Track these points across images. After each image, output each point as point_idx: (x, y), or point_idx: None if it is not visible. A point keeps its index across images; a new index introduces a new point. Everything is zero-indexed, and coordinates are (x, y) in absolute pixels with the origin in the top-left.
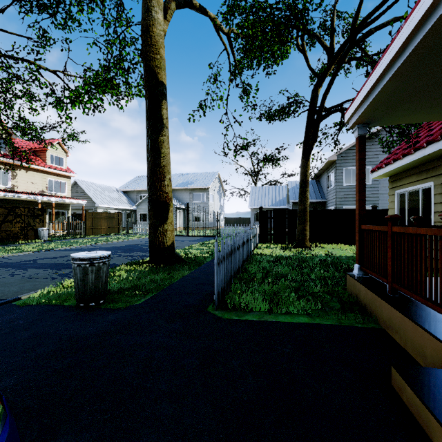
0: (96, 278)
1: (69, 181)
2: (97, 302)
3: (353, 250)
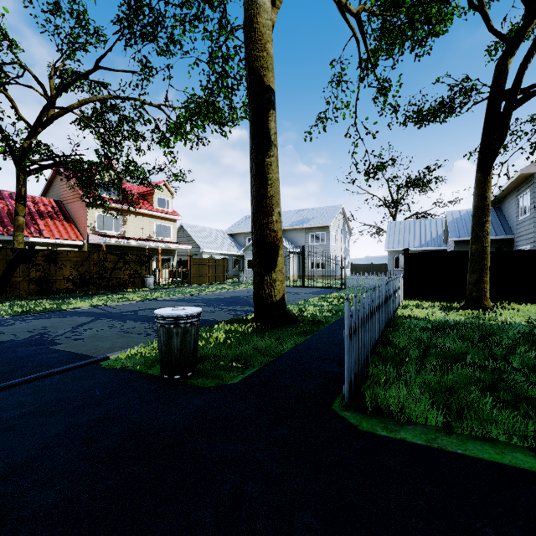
0: (182, 343)
1: (175, 225)
2: (184, 374)
3: None
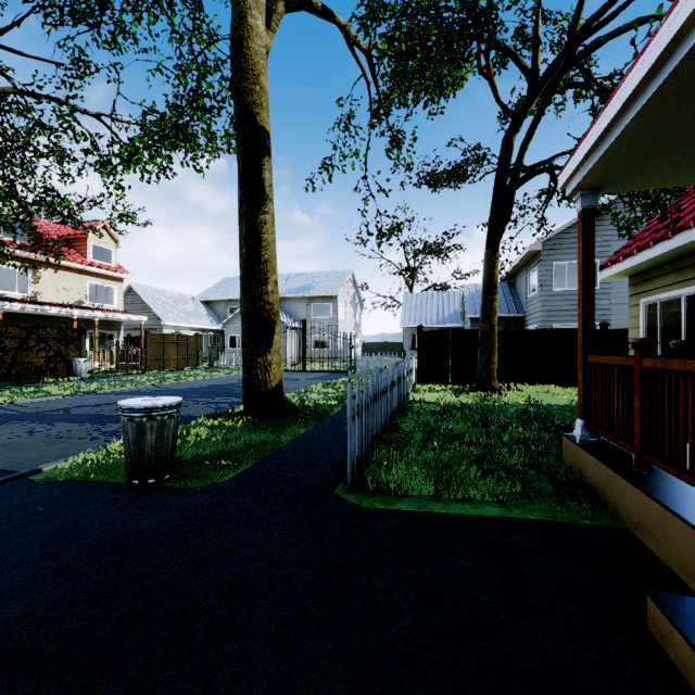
0: (158, 440)
1: (120, 286)
2: (160, 477)
3: (569, 395)
